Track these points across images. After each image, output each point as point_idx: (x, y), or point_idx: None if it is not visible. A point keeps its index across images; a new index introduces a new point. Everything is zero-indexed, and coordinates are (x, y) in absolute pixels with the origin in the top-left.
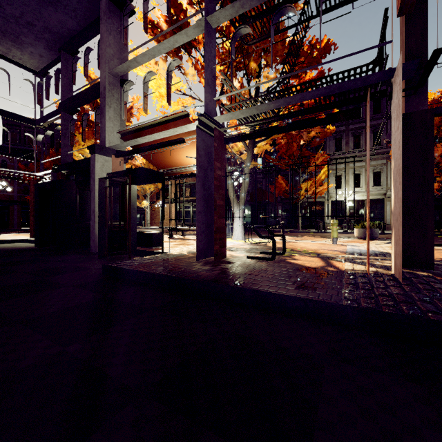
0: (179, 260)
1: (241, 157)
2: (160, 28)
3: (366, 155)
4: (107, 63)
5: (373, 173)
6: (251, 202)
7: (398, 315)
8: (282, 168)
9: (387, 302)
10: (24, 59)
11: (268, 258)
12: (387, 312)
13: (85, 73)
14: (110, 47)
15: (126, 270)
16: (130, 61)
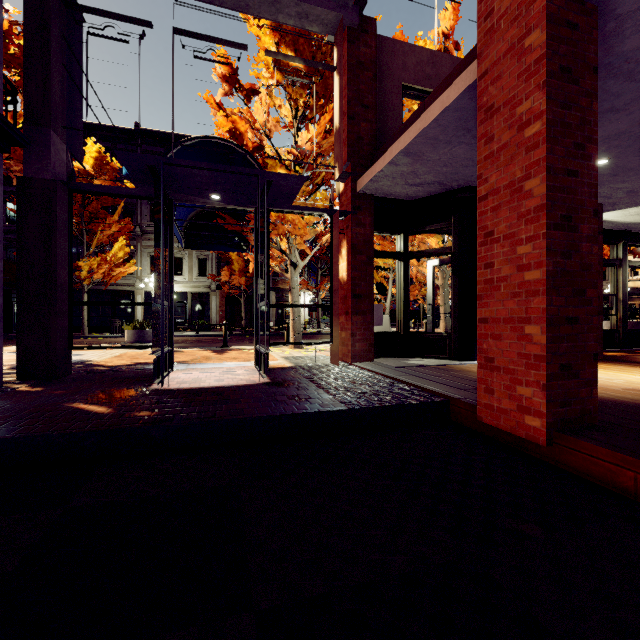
0: None
1: None
2: None
3: None
4: None
5: (198, 259)
6: None
7: None
8: None
9: None
10: None
11: None
12: None
13: None
14: None
15: None
16: None
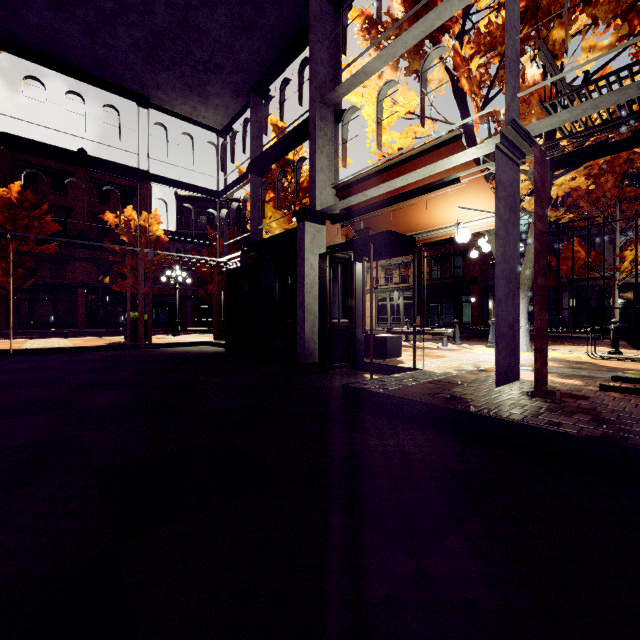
0: (459, 385)
1: (523, 207)
2: (391, 17)
3: None
4: (318, 89)
5: None
6: None
7: None
8: (576, 225)
9: None
10: (208, 117)
11: None
12: None
13: (280, 116)
14: (321, 65)
15: (387, 397)
16: (354, 74)
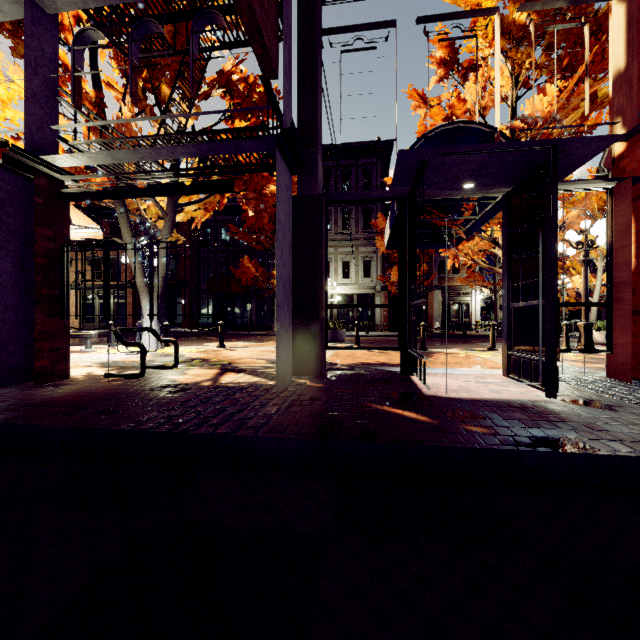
0: None
1: (156, 225)
2: None
3: (356, 238)
4: None
5: (363, 261)
6: (212, 293)
7: (168, 434)
8: (253, 246)
9: (184, 419)
10: None
11: (134, 375)
12: (157, 432)
13: None
14: None
15: None
16: None
